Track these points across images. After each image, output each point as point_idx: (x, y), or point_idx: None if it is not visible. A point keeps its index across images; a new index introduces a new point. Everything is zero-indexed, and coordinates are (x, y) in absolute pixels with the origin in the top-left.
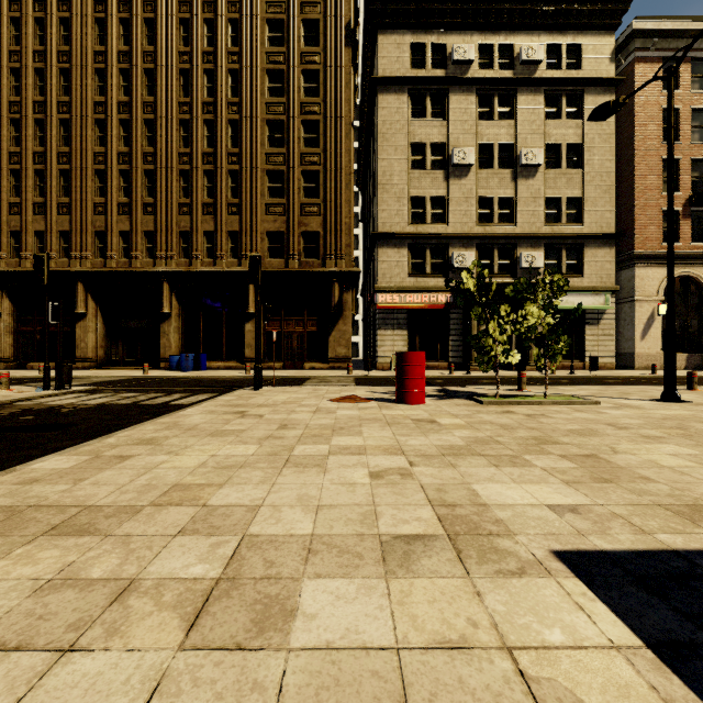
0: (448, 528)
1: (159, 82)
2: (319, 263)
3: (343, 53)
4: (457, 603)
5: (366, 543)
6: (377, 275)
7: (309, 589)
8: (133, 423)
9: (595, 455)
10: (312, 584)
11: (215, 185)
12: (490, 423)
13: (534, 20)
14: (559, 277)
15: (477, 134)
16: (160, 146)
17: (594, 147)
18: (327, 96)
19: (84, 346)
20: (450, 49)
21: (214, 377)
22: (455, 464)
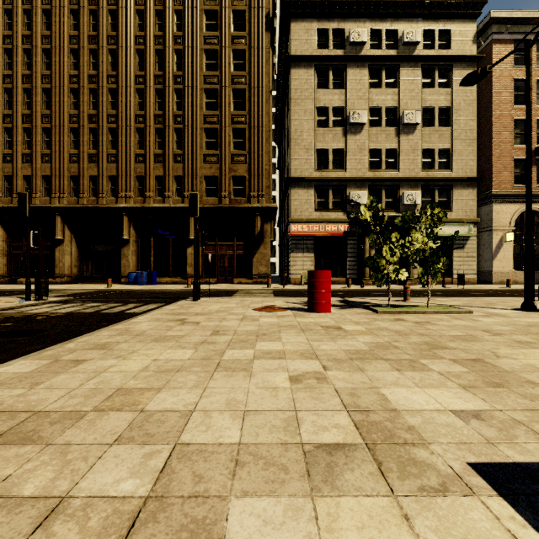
0: (366, 436)
1: (120, 60)
2: (245, 200)
3: (264, 36)
4: (387, 530)
5: (290, 453)
6: (290, 210)
7: (236, 511)
8: (92, 329)
9: (481, 359)
10: (239, 505)
11: (164, 139)
12: (386, 329)
13: (413, 10)
14: (439, 210)
15: (368, 100)
16: (121, 109)
17: (460, 110)
18: (252, 70)
19: (61, 265)
20: (348, 34)
21: (163, 290)
22: (362, 368)
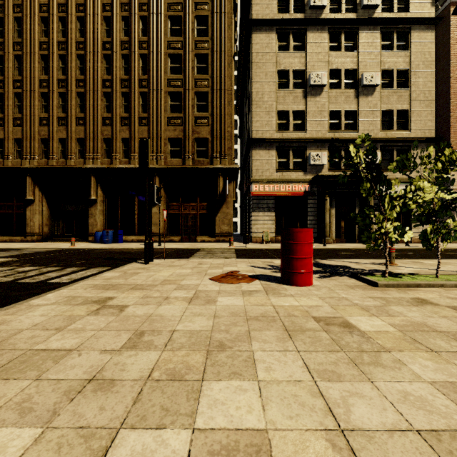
0: None
1: (88, 26)
2: (207, 161)
3: (226, 2)
4: None
5: None
6: (252, 170)
7: None
8: None
9: None
10: None
11: (130, 103)
12: (432, 330)
13: None
14: (450, 151)
15: (328, 62)
16: (89, 74)
17: (419, 71)
18: (214, 35)
19: (32, 224)
20: None
21: (124, 248)
22: None
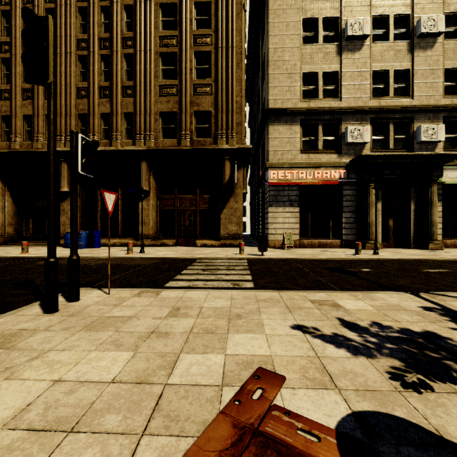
0: None
1: None
2: (210, 141)
3: None
4: None
5: None
6: (268, 152)
7: None
8: None
9: None
10: None
11: (111, 68)
12: None
13: None
14: None
15: (371, 6)
16: (60, 33)
17: None
18: None
19: None
20: None
21: (88, 258)
22: None
